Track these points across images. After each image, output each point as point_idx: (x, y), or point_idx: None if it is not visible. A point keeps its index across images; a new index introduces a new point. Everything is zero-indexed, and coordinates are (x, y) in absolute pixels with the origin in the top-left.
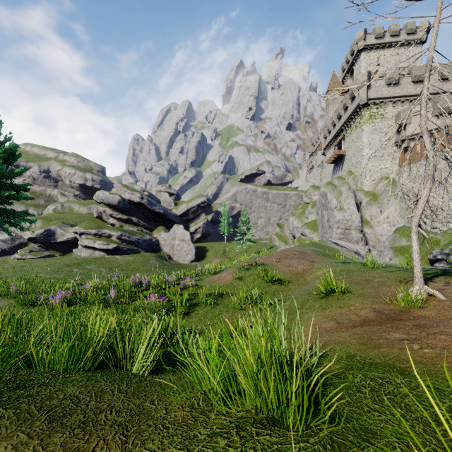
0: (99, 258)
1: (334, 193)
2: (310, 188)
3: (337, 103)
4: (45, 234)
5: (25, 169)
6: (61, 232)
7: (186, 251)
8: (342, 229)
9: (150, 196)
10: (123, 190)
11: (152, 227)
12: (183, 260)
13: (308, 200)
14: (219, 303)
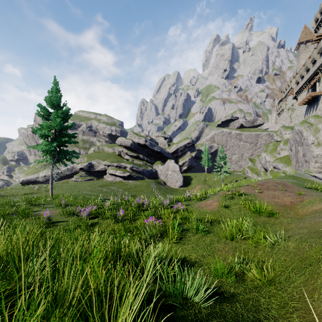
0: (118, 182)
1: (310, 131)
2: (281, 128)
3: (309, 51)
4: (88, 166)
5: (73, 123)
6: (97, 165)
7: (176, 179)
8: (321, 163)
9: (151, 140)
10: (134, 136)
11: (152, 161)
12: (174, 186)
13: (280, 138)
14: (209, 230)
